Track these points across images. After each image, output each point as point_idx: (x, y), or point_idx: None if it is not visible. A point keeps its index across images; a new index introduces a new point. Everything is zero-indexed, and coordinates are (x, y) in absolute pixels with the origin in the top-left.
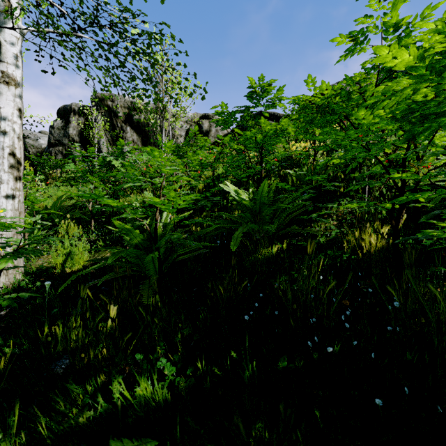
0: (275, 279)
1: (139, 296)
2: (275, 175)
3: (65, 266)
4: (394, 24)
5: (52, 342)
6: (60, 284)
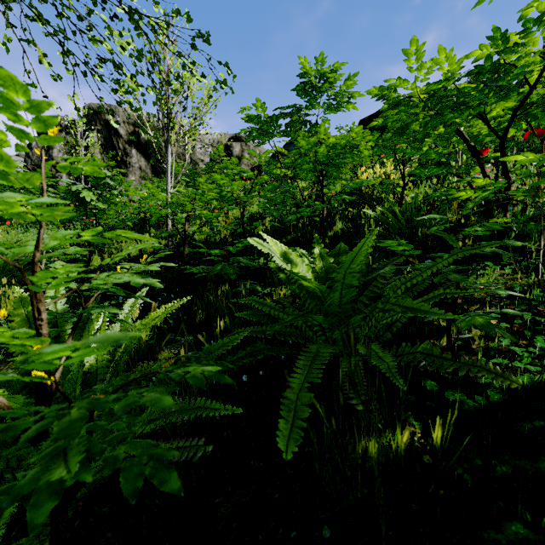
0: None
1: None
2: (341, 218)
3: None
4: None
5: None
6: None
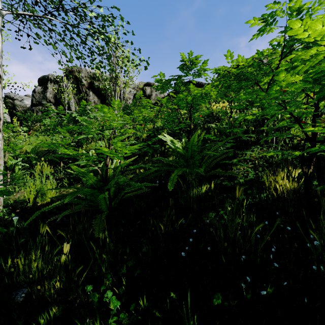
0: (205, 215)
1: (91, 230)
2: (201, 128)
3: (35, 201)
4: (297, 8)
5: (14, 272)
6: (31, 215)
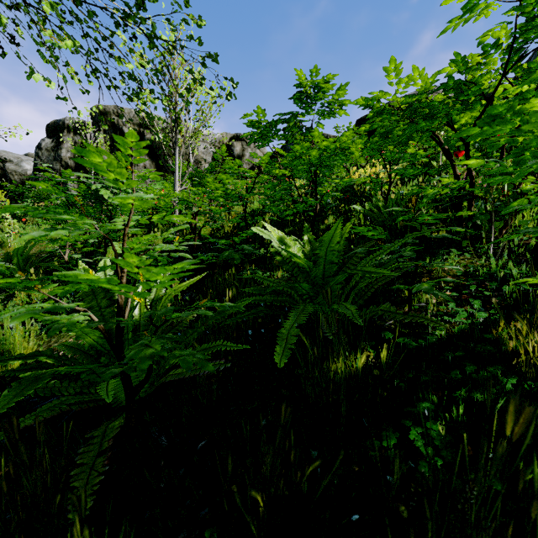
0: (374, 443)
1: (58, 499)
2: (334, 213)
3: None
4: None
5: None
6: None
